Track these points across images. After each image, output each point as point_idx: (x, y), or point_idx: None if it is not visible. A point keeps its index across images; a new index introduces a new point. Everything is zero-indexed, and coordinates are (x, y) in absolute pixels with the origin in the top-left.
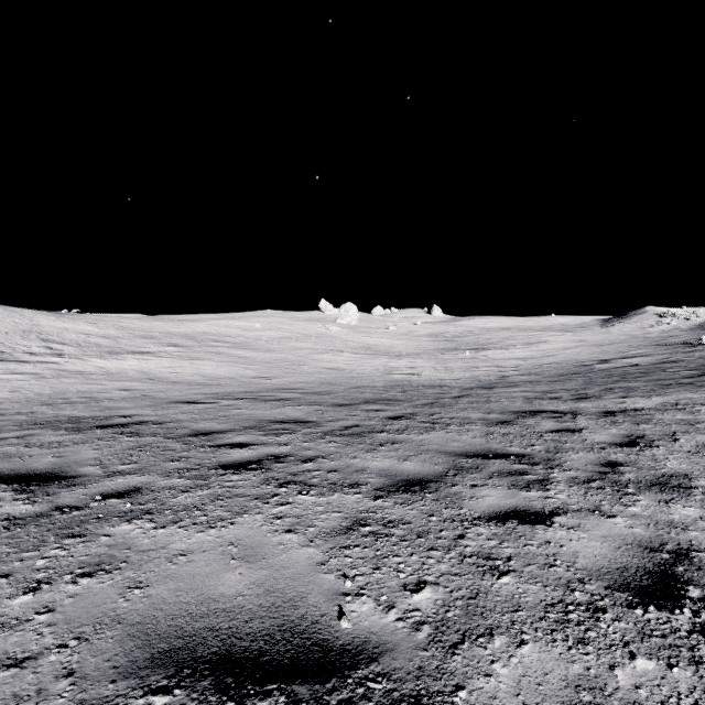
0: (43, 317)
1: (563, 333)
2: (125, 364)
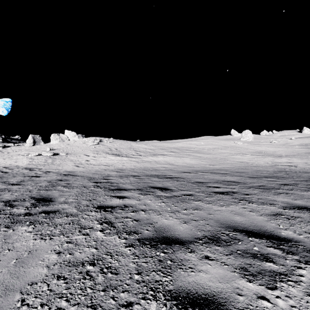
0: (132, 143)
1: None
2: (159, 158)
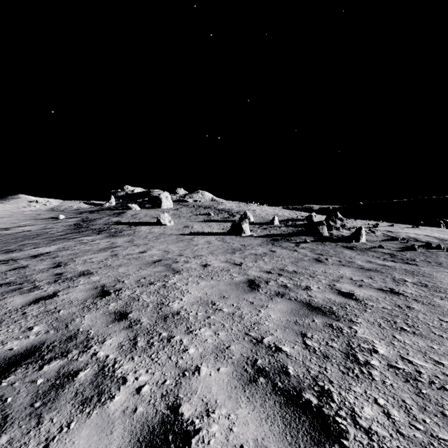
0: None
1: None
2: None
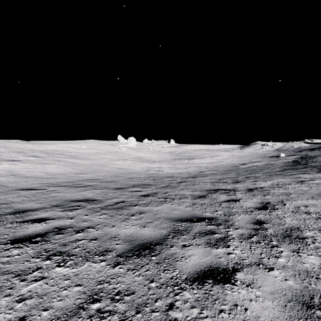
0: None
1: (225, 152)
2: None
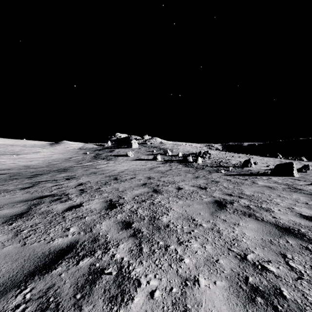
0: None
1: (42, 148)
2: None
